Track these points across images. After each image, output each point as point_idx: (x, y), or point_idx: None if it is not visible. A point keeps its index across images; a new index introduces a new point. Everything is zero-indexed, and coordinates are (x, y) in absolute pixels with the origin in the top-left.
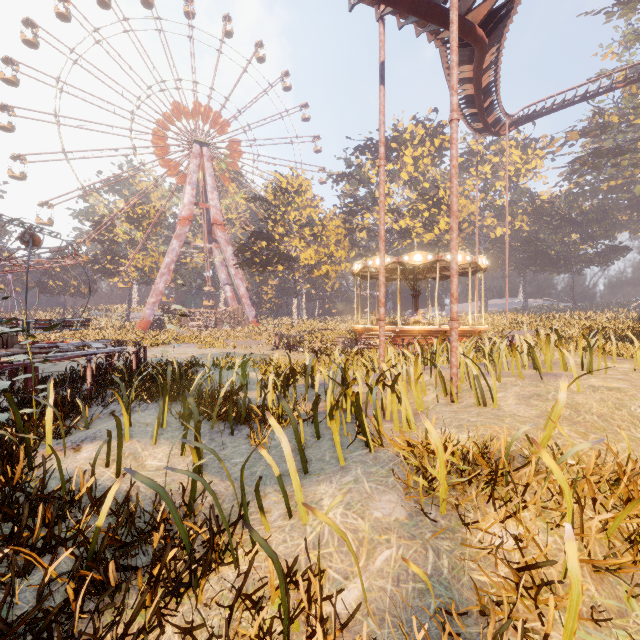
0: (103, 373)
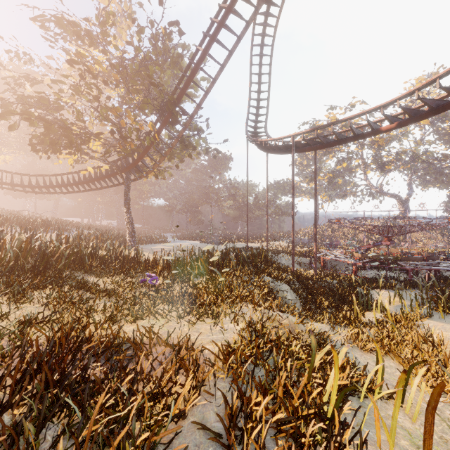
0: (445, 279)
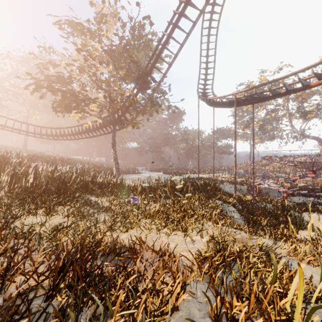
0: None
